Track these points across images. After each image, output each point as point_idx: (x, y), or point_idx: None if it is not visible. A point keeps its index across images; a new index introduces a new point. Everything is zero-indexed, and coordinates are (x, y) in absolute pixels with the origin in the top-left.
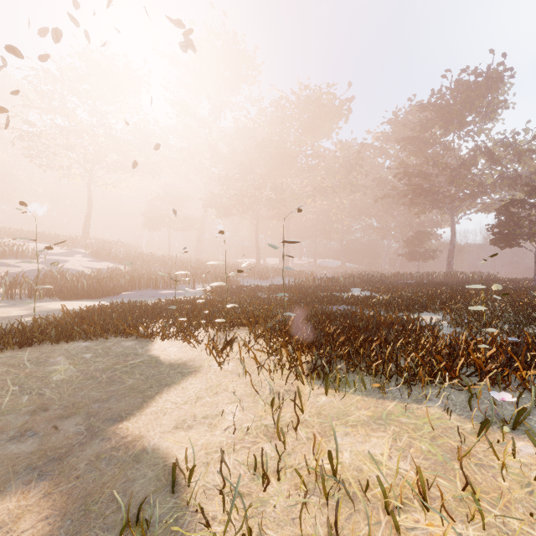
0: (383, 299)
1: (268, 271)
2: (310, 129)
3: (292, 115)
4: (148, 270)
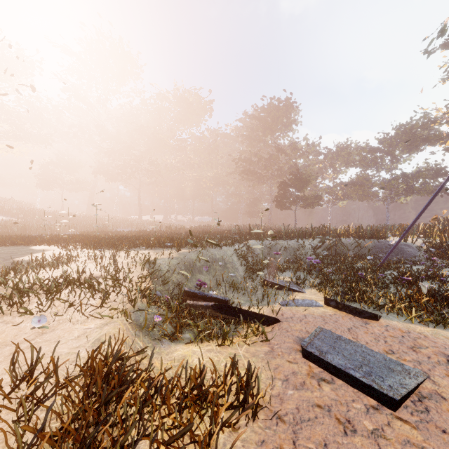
0: (176, 234)
1: (144, 224)
2: (181, 120)
3: (169, 107)
4: (39, 222)
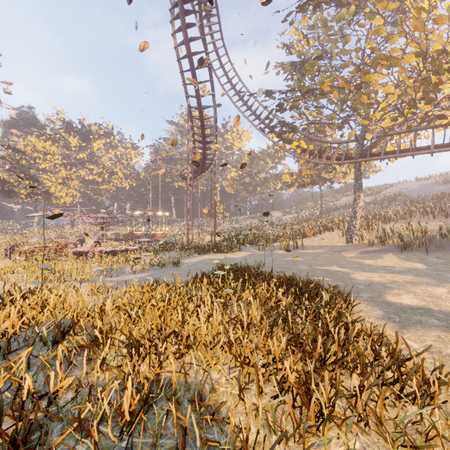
0: None
1: None
2: None
3: None
4: None
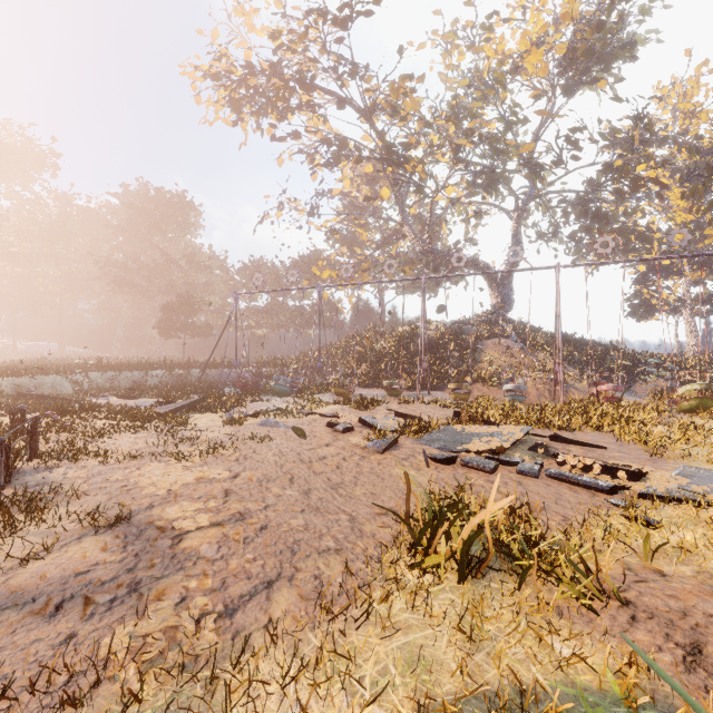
0: None
1: None
2: None
3: None
4: None
